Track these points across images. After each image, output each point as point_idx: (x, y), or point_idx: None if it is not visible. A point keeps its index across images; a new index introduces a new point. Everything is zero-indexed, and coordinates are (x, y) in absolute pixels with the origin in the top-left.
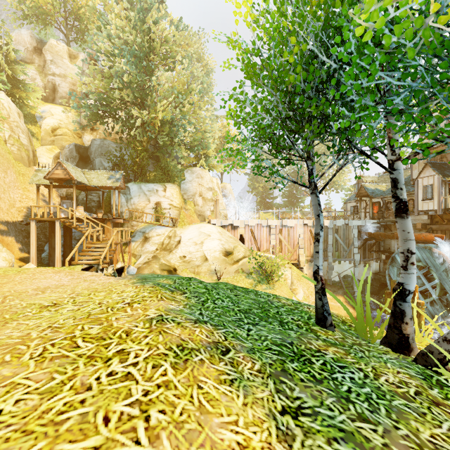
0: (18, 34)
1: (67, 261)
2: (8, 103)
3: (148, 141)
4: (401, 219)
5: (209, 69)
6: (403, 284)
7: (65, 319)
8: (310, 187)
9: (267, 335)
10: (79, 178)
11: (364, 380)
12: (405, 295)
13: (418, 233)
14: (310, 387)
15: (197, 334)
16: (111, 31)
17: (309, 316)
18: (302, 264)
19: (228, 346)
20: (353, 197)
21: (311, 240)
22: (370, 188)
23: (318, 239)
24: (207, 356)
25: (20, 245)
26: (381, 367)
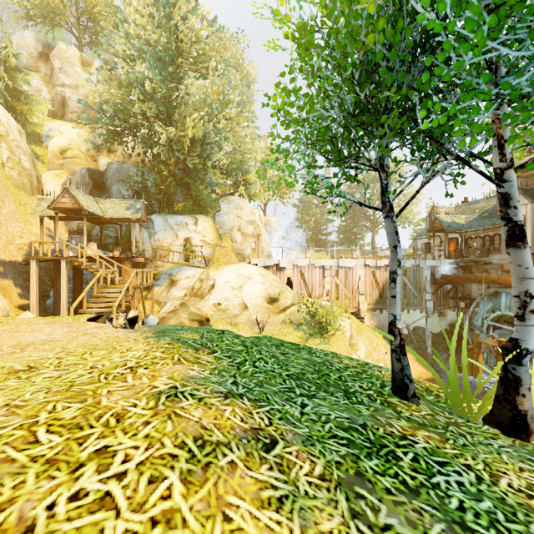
0: (20, 37)
1: (72, 309)
2: (7, 118)
3: (176, 164)
4: (515, 250)
5: (250, 80)
6: (519, 340)
7: (33, 392)
8: (384, 209)
9: (329, 412)
10: (91, 208)
11: (479, 487)
12: (521, 356)
13: (506, 276)
14: (402, 503)
15: (228, 416)
16: (130, 29)
17: (382, 383)
18: (363, 314)
19: (274, 436)
20: (424, 232)
21: (374, 284)
22: (445, 221)
23: (394, 279)
24: (242, 454)
25: (19, 290)
26: (495, 461)
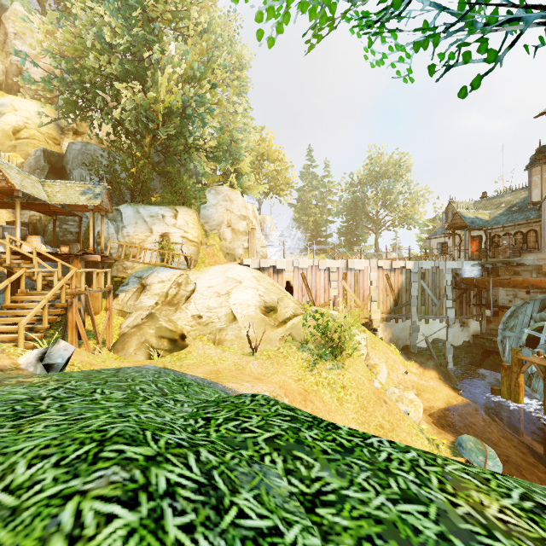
0: None
1: None
2: None
3: (151, 144)
4: None
5: (243, 62)
6: None
7: None
8: None
9: None
10: (29, 189)
11: None
12: None
13: None
14: None
15: None
16: None
17: None
18: (376, 324)
19: None
20: (439, 230)
21: (388, 290)
22: (468, 217)
23: None
24: None
25: None
26: None
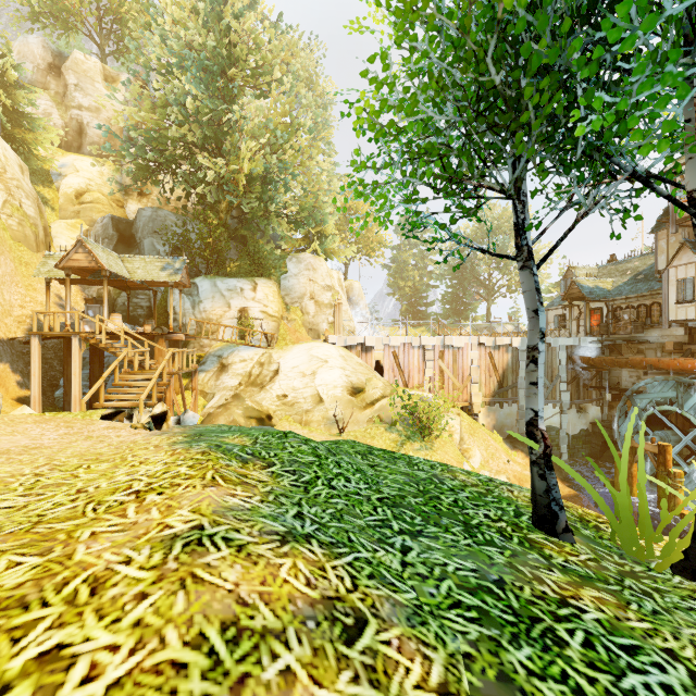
0: (23, 44)
1: (83, 402)
2: (4, 149)
3: (228, 210)
4: None
5: (327, 101)
6: None
7: None
8: (519, 256)
9: (445, 561)
10: (114, 267)
11: None
12: None
13: (668, 358)
14: None
15: (285, 577)
16: (166, 29)
17: (517, 509)
18: (477, 409)
19: (361, 610)
20: (557, 300)
21: (492, 370)
22: (586, 286)
23: (534, 358)
24: (305, 653)
25: (18, 377)
26: None
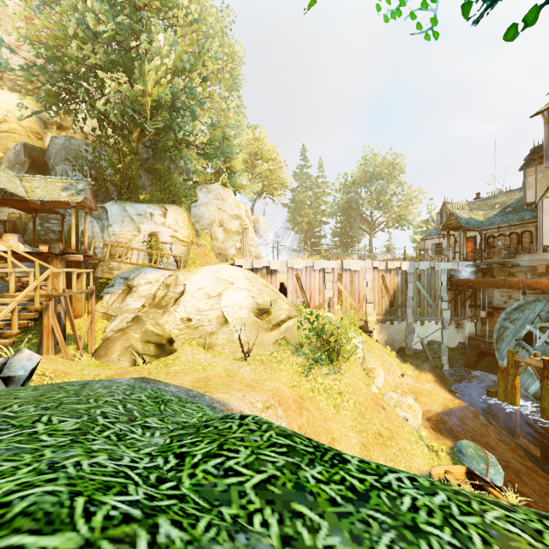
0: None
1: None
2: None
3: (139, 139)
4: None
5: (236, 59)
6: None
7: None
8: None
9: None
10: (4, 183)
11: None
12: None
13: (543, 280)
14: None
15: None
16: None
17: None
18: (371, 326)
19: None
20: (434, 231)
21: (384, 291)
22: (463, 217)
23: None
24: None
25: None
26: None
